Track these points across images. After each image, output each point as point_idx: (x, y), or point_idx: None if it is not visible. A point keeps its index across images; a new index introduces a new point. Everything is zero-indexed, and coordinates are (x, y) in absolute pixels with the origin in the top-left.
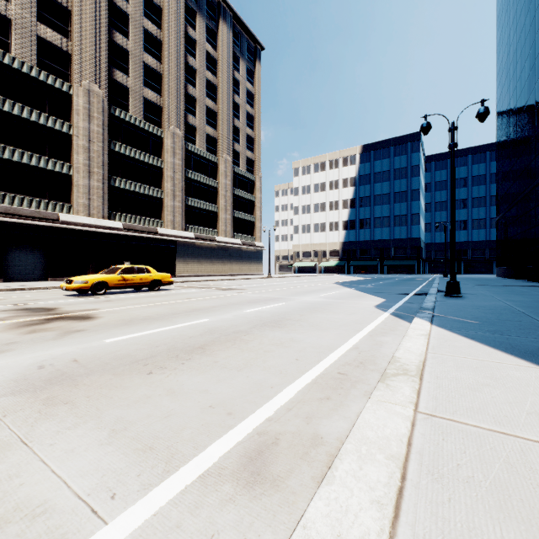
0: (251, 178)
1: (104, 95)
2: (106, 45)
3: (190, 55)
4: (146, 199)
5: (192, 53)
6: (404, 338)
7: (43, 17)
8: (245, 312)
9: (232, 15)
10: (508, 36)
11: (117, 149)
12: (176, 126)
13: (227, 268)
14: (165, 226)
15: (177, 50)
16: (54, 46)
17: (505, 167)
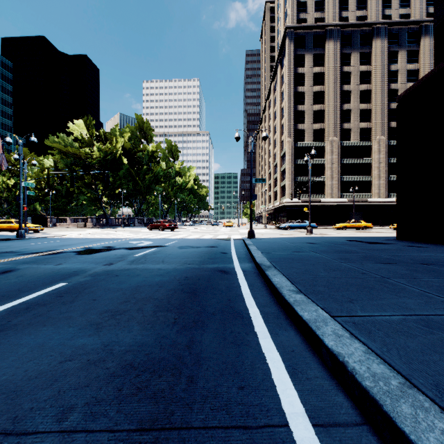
0: None
1: (385, 138)
2: (386, 114)
3: None
4: None
5: None
6: None
7: (360, 119)
8: None
9: None
10: None
11: (391, 161)
12: None
13: None
14: None
15: None
16: (364, 128)
17: None
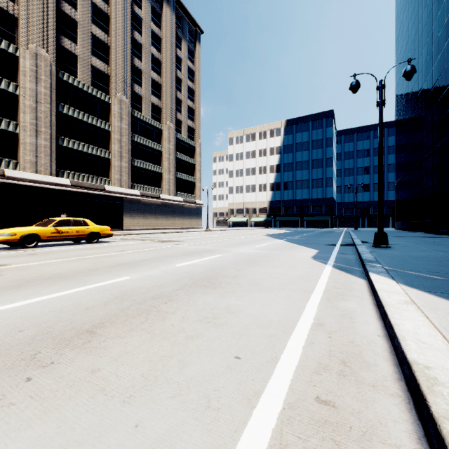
0: (192, 144)
1: (52, 60)
2: (54, 13)
3: (136, 31)
4: (94, 158)
5: (138, 30)
6: (388, 309)
7: None
8: (176, 266)
9: None
10: (406, 29)
11: (65, 111)
12: (123, 94)
13: (171, 222)
14: (112, 184)
15: (124, 25)
16: None
17: (404, 138)
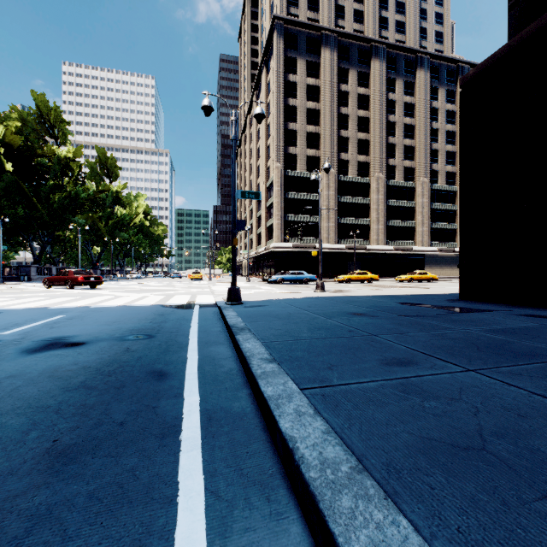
0: None
1: (384, 177)
2: (385, 149)
3: (433, 121)
4: (405, 229)
5: (435, 119)
6: None
7: (359, 151)
8: None
9: (469, 67)
10: None
11: (390, 204)
12: (424, 177)
13: None
14: (417, 245)
15: (424, 125)
16: (363, 162)
17: None
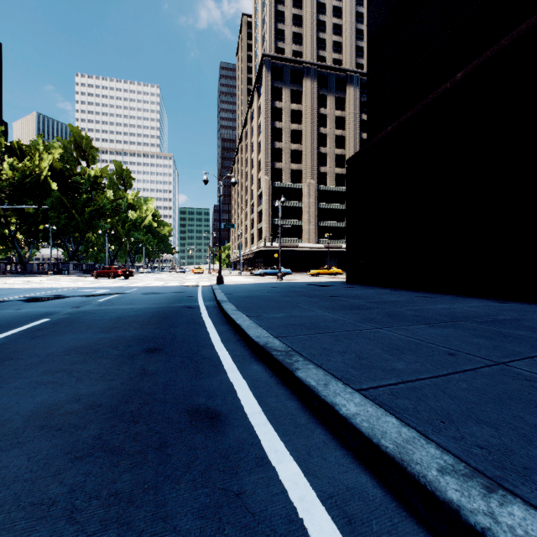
0: None
1: None
2: None
3: None
4: None
5: None
6: None
7: (336, 164)
8: None
9: None
10: None
11: None
12: None
13: None
14: None
15: None
16: (339, 174)
17: None
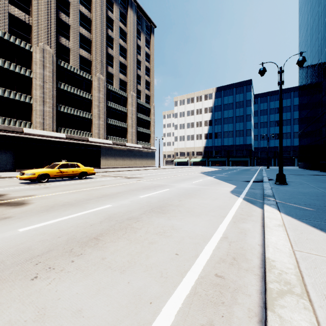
0: (148, 106)
1: (53, 52)
2: (55, 21)
3: (110, 29)
4: (81, 119)
5: (111, 28)
6: (266, 230)
7: (12, 1)
8: (139, 197)
9: (136, 5)
10: (306, 20)
11: (62, 87)
12: (100, 73)
13: (133, 162)
14: (93, 136)
15: (101, 25)
16: (20, 20)
17: (305, 100)
